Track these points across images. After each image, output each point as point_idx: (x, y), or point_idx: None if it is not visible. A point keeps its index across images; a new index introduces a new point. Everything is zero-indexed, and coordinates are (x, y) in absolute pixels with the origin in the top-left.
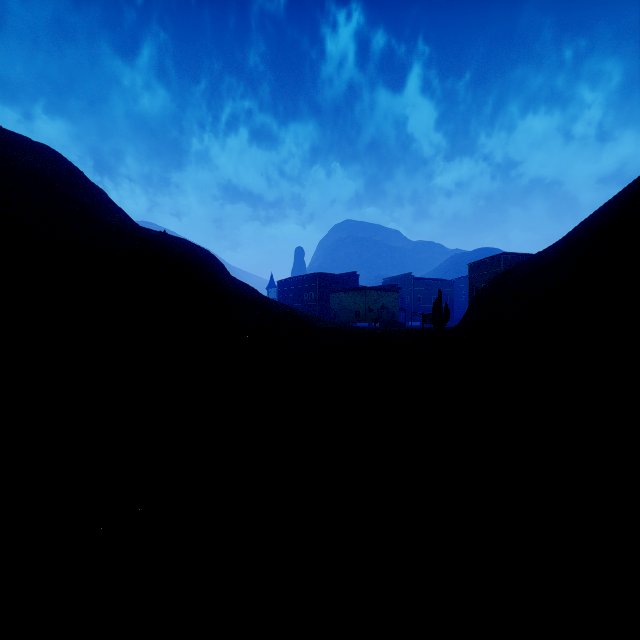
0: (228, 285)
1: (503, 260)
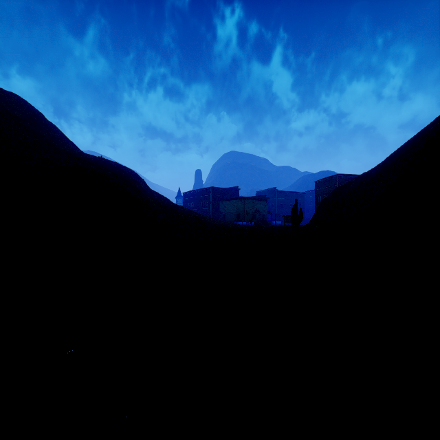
0: (147, 195)
1: (338, 179)
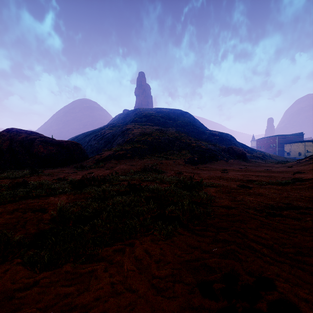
0: (239, 146)
1: None
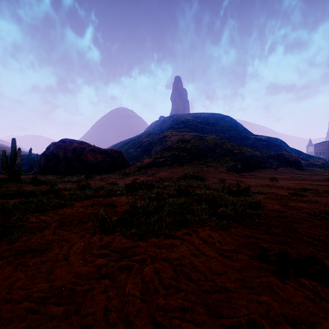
0: (291, 152)
1: None
